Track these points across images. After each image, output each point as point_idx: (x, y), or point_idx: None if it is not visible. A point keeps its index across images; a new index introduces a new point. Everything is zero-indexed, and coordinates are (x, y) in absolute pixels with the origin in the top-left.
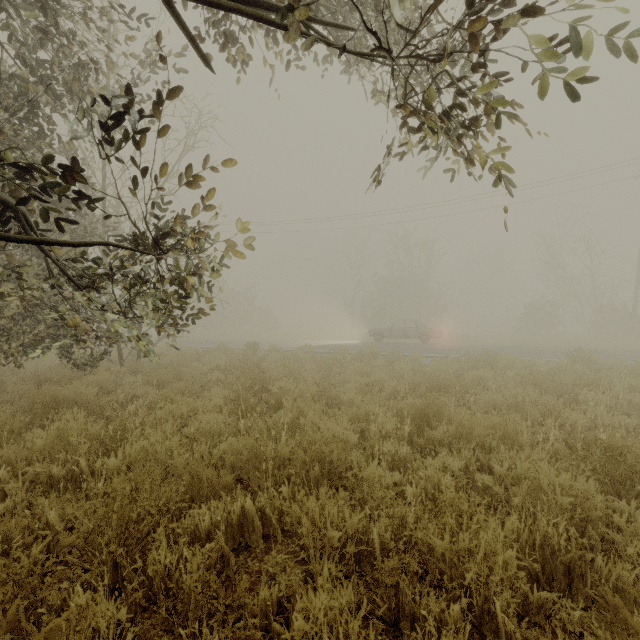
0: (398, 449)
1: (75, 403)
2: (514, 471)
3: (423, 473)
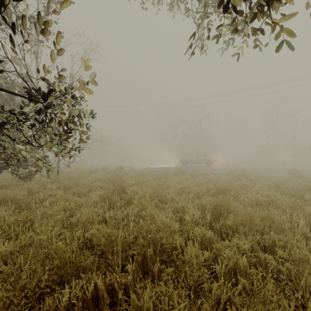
0: (205, 233)
1: (11, 200)
2: (293, 256)
3: (226, 254)
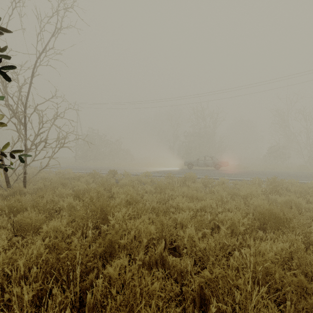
0: None
1: None
2: None
3: None
